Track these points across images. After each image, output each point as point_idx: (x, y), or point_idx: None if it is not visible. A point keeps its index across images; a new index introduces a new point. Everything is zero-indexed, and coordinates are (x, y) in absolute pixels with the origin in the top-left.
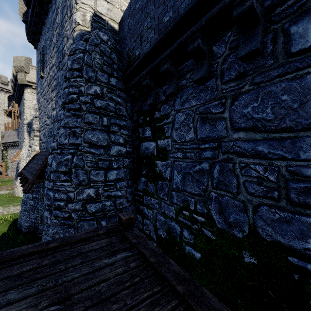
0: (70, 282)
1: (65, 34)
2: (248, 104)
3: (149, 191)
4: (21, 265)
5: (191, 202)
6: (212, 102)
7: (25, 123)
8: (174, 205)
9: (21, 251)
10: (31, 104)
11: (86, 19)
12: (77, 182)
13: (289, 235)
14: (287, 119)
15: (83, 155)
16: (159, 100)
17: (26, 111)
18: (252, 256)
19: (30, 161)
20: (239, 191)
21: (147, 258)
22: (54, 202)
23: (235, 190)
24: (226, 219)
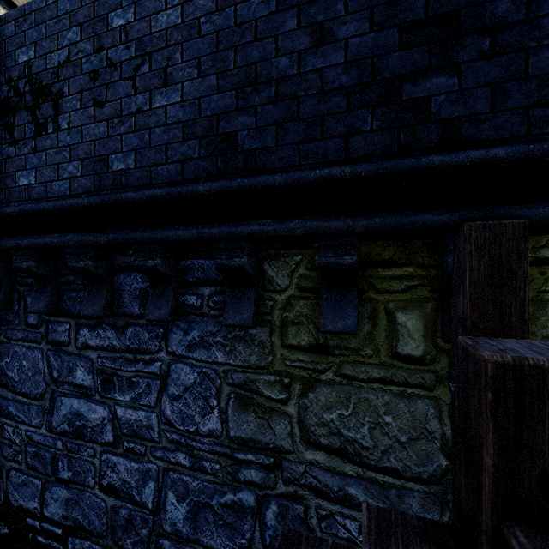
0: None
1: None
2: (3, 357)
3: None
4: None
5: None
6: None
7: None
8: None
9: None
10: None
11: None
12: None
13: (27, 498)
14: (26, 385)
15: None
16: None
17: None
18: (6, 526)
19: None
20: None
21: None
22: None
23: None
24: None
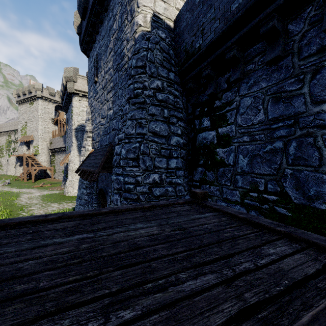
0: (178, 223)
1: (125, 37)
2: None
3: (207, 180)
4: (131, 214)
5: (260, 183)
6: (287, 80)
7: (74, 129)
8: (239, 189)
9: (125, 207)
10: (78, 111)
11: (146, 20)
12: (144, 168)
13: None
14: None
15: (148, 143)
16: (220, 89)
17: (74, 117)
18: None
19: (85, 159)
20: (321, 163)
21: (235, 215)
22: (123, 186)
23: (316, 163)
24: (304, 193)
